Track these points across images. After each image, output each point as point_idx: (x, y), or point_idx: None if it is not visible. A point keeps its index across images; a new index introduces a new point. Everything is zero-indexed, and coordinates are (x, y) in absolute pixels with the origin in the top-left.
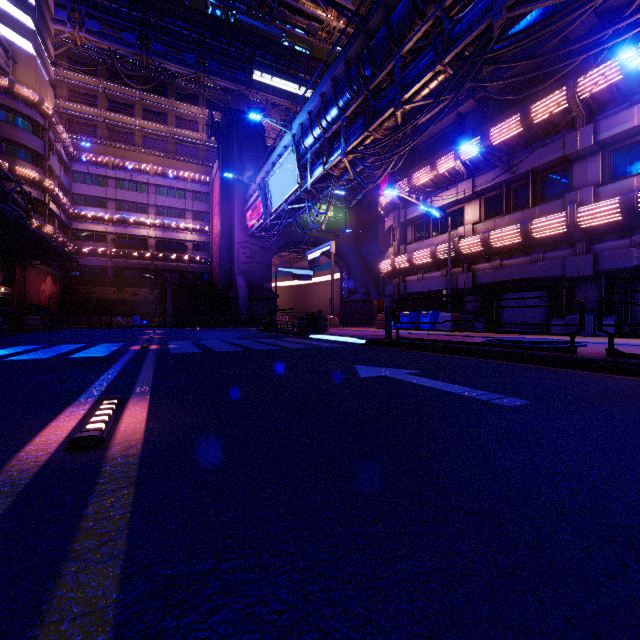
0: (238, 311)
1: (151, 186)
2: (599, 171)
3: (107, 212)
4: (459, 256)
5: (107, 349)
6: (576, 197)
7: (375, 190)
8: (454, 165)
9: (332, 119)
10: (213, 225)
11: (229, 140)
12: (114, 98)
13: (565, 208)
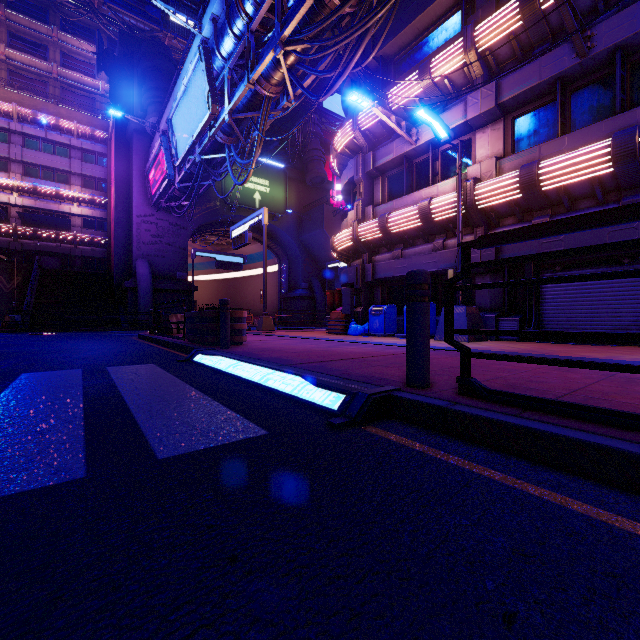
0: (137, 308)
1: (15, 134)
2: None
3: None
4: (472, 213)
5: None
6: None
7: (320, 165)
8: (461, 63)
9: None
10: (111, 196)
11: (127, 77)
12: None
13: None
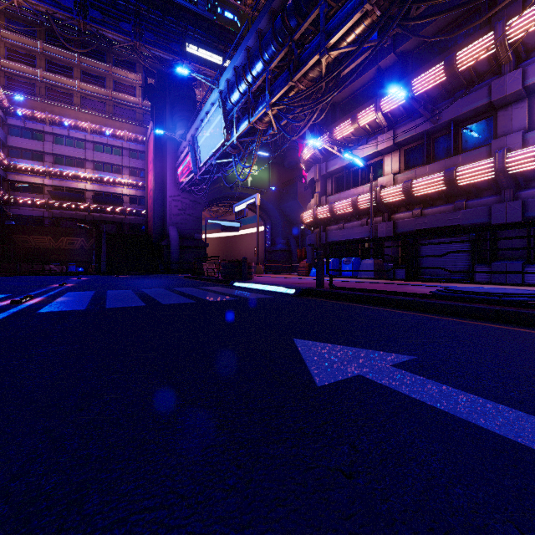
0: (170, 259)
1: (88, 143)
2: (526, 117)
3: (44, 165)
4: (380, 205)
5: None
6: (503, 143)
7: (295, 153)
8: (375, 117)
9: (257, 73)
10: (148, 181)
11: (162, 101)
12: (53, 60)
13: (491, 155)
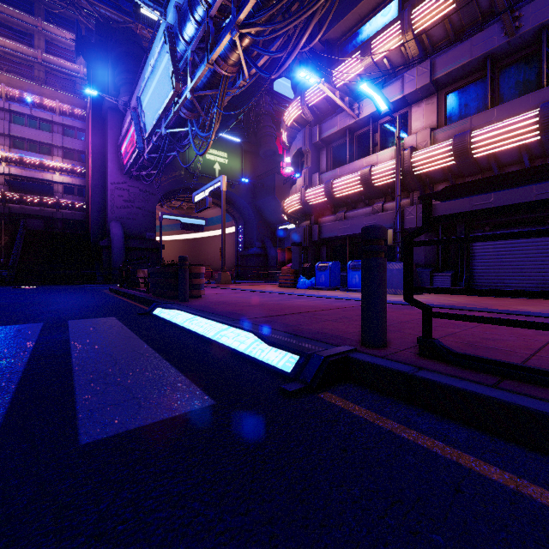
0: (111, 264)
1: (3, 111)
2: None
3: None
4: (409, 178)
5: None
6: None
7: (272, 140)
8: (399, 44)
9: None
10: (89, 166)
11: (102, 61)
12: None
13: None
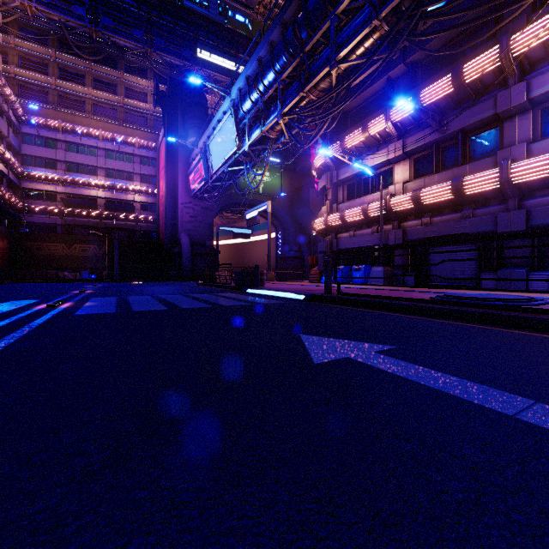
0: (182, 266)
1: (100, 150)
2: (530, 128)
3: (57, 173)
4: (390, 213)
5: (2, 309)
6: (508, 154)
7: (307, 158)
8: (385, 127)
9: (269, 83)
10: (159, 187)
11: (174, 108)
12: (65, 67)
13: (497, 165)
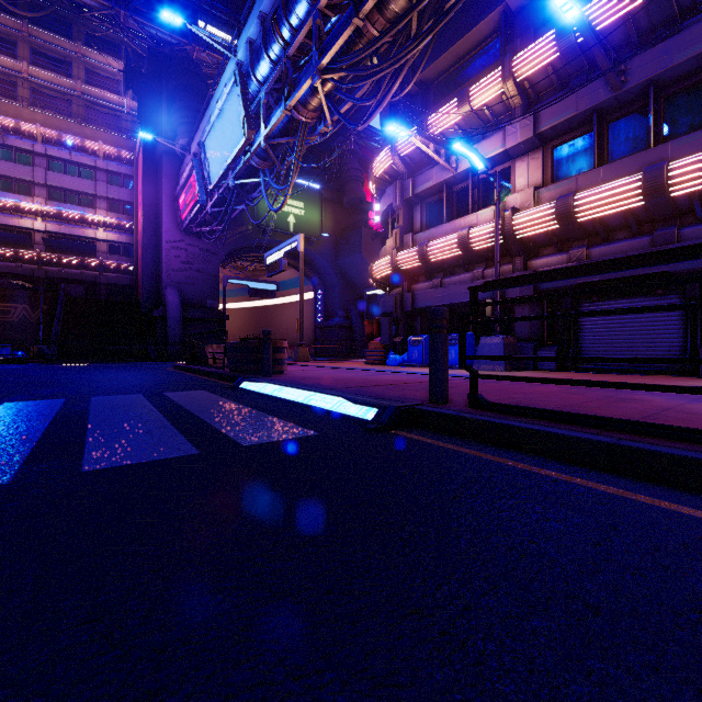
0: (167, 338)
1: (39, 157)
2: None
3: None
4: (510, 242)
5: None
6: None
7: (358, 186)
8: (500, 92)
9: (297, 20)
10: (138, 220)
11: (156, 96)
12: None
13: None
